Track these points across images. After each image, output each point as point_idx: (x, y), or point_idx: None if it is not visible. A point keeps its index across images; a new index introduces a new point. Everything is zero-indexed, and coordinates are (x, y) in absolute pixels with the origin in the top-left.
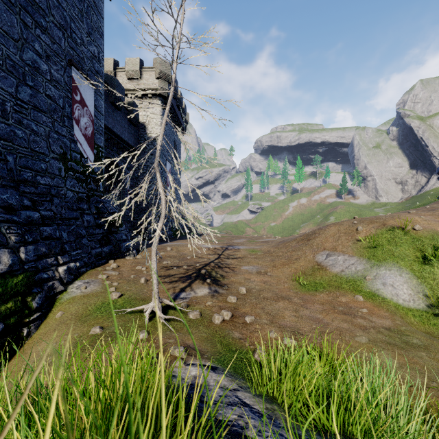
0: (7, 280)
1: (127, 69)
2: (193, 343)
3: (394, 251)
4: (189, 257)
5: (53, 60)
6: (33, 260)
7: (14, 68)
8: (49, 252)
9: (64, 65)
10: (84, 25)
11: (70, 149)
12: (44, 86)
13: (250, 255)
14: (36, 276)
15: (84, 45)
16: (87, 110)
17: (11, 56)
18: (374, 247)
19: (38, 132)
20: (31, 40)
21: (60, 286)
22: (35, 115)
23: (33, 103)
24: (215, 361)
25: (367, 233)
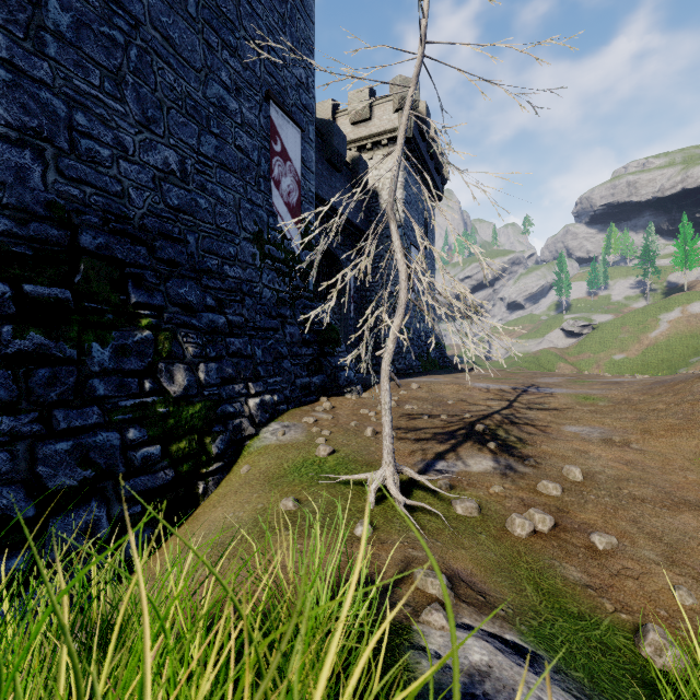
0: (181, 408)
1: (350, 109)
2: (466, 571)
3: None
4: (451, 402)
5: (244, 94)
6: (216, 384)
7: (196, 111)
8: (236, 375)
9: (260, 101)
10: (286, 37)
11: (268, 225)
12: (234, 133)
13: (579, 405)
14: (218, 407)
15: (287, 68)
16: (291, 166)
17: (192, 94)
18: None
19: (226, 201)
20: (217, 68)
21: (249, 427)
22: (222, 177)
23: (219, 160)
24: (526, 632)
25: None
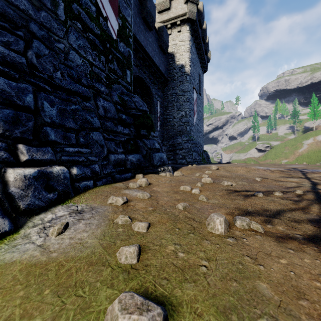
0: None
1: (157, 2)
2: None
3: None
4: (259, 178)
5: None
6: None
7: None
8: None
9: None
10: None
11: None
12: None
13: None
14: None
15: None
16: None
17: None
18: None
19: None
20: None
21: None
22: None
23: None
24: None
25: None
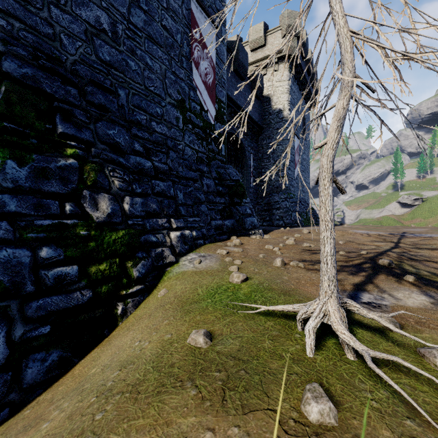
0: (104, 233)
1: (250, 40)
2: None
3: None
4: (342, 242)
5: None
6: (141, 216)
7: None
8: (160, 210)
9: None
10: None
11: (189, 97)
12: (160, 14)
13: None
14: (141, 236)
15: None
16: (207, 54)
17: None
18: None
19: (153, 69)
20: None
21: (170, 255)
22: (149, 47)
23: (147, 32)
24: None
25: None
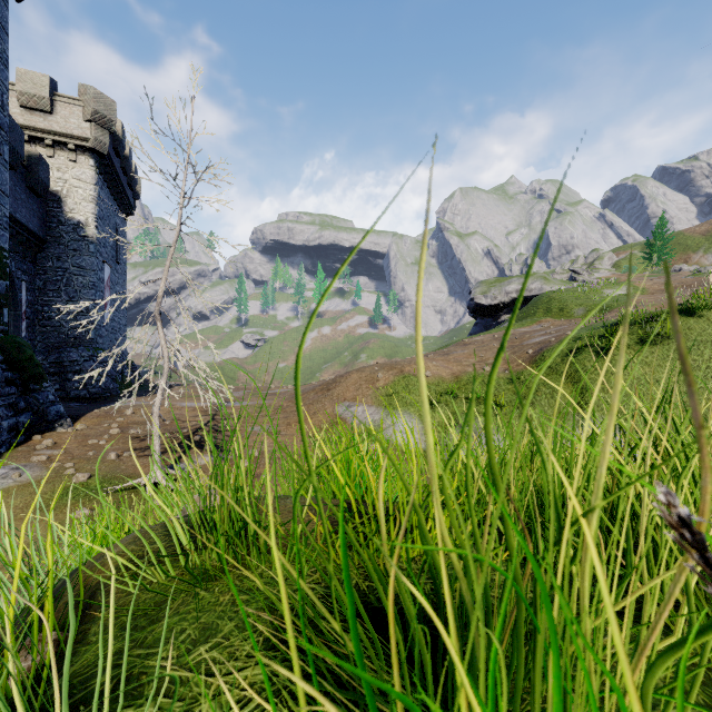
0: None
1: (20, 89)
2: None
3: (407, 398)
4: (168, 422)
5: None
6: None
7: None
8: None
9: None
10: None
11: None
12: None
13: (256, 413)
14: None
15: None
16: None
17: None
18: (391, 395)
19: None
20: None
21: None
22: None
23: None
24: None
25: (386, 380)
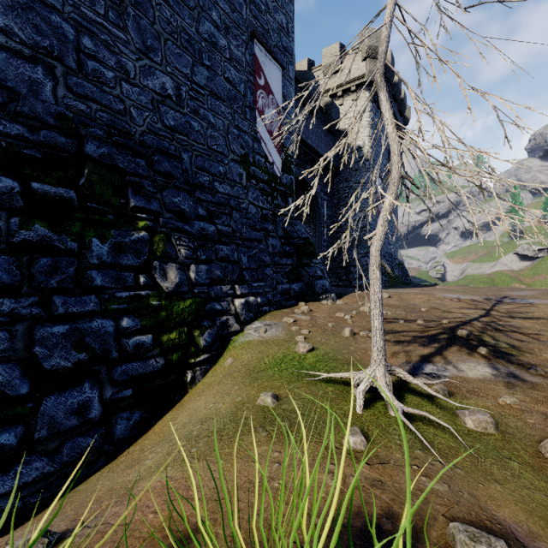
0: (173, 303)
1: (323, 64)
2: (521, 527)
3: None
4: (424, 309)
5: (232, 33)
6: (206, 284)
7: (190, 44)
8: (224, 277)
9: (246, 40)
10: None
11: (253, 150)
12: (223, 66)
13: None
14: (207, 304)
15: (269, 13)
16: (273, 99)
17: (186, 29)
18: None
19: (216, 126)
20: (208, 9)
21: (235, 324)
22: (212, 104)
23: (210, 89)
24: None
25: None
